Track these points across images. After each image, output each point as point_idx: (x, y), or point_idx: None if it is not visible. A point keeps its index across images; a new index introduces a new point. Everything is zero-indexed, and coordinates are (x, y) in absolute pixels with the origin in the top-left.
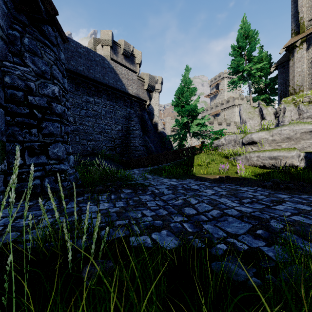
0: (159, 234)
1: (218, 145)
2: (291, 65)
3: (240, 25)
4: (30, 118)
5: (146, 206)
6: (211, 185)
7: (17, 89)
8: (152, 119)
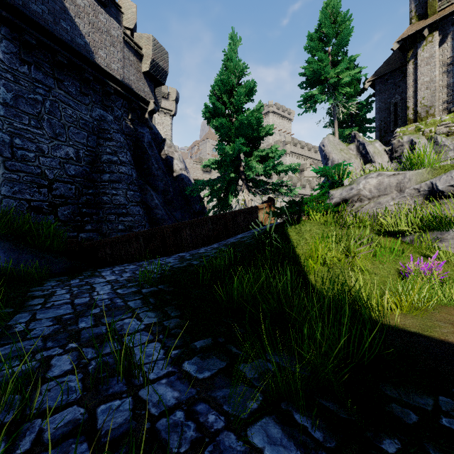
0: None
1: (345, 199)
2: (410, 71)
3: None
4: None
5: None
6: None
7: None
8: (160, 148)
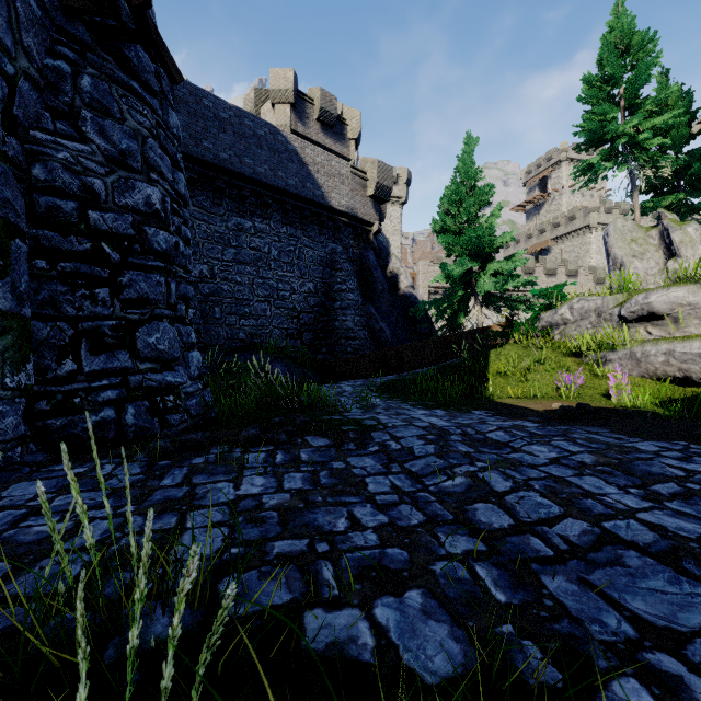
0: (397, 605)
1: (551, 323)
2: None
3: (607, 24)
4: (95, 264)
5: (365, 493)
6: (544, 430)
7: (64, 196)
8: (385, 266)
